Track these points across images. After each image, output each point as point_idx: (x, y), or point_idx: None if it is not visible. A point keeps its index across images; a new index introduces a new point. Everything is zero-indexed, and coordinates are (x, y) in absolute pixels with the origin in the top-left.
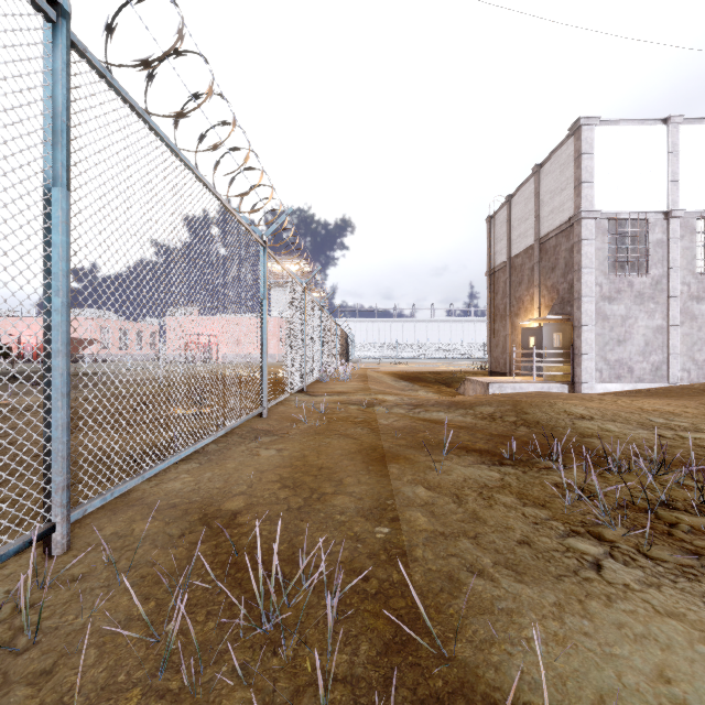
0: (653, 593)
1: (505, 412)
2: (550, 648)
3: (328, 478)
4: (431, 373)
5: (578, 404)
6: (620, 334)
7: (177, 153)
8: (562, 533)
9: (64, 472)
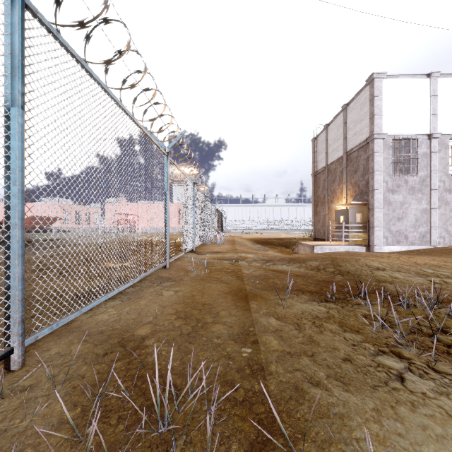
0: (444, 400)
1: (326, 265)
2: (374, 447)
3: (209, 311)
4: (276, 239)
5: (375, 260)
6: (399, 214)
7: (106, 89)
8: (373, 352)
9: (20, 310)
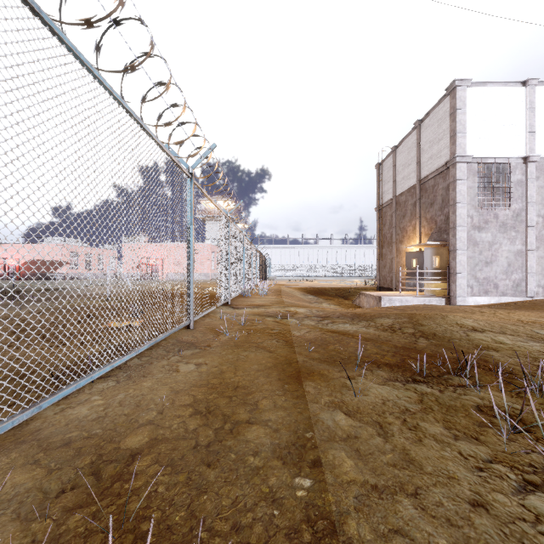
0: None
1: (402, 324)
2: None
3: (243, 401)
4: (332, 289)
5: (467, 317)
6: (488, 257)
7: (89, 67)
8: (516, 486)
9: None
